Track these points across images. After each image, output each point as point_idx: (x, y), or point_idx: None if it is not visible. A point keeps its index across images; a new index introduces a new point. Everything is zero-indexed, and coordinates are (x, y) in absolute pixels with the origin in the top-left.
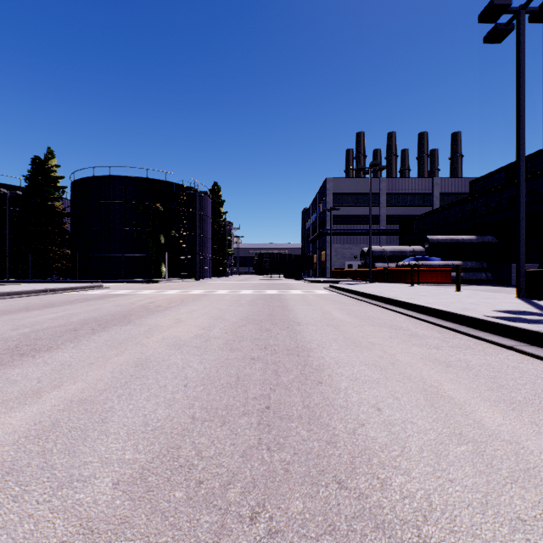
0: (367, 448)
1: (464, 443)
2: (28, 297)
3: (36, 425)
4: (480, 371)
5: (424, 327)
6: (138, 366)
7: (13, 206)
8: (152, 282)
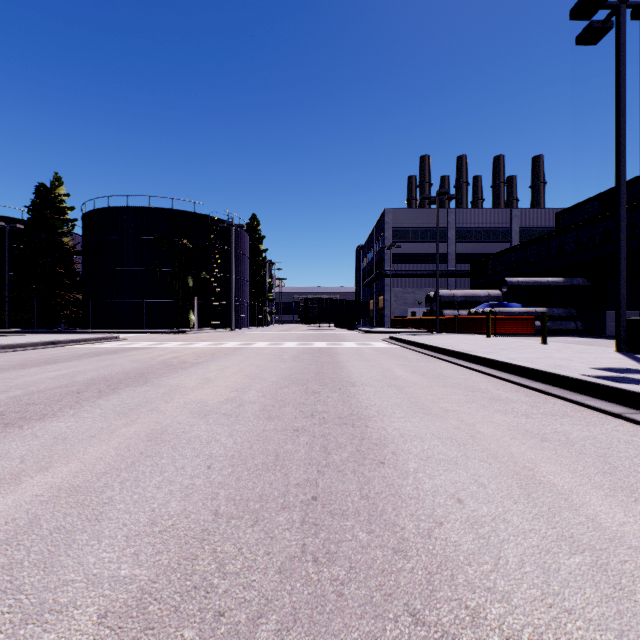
0: (449, 559)
1: (578, 551)
2: (27, 351)
3: (8, 524)
4: (585, 446)
5: (507, 389)
6: (151, 441)
7: (14, 243)
8: (178, 332)
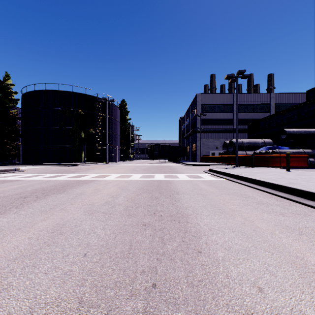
0: None
1: None
2: None
3: None
4: None
5: None
6: None
7: None
8: (71, 165)
